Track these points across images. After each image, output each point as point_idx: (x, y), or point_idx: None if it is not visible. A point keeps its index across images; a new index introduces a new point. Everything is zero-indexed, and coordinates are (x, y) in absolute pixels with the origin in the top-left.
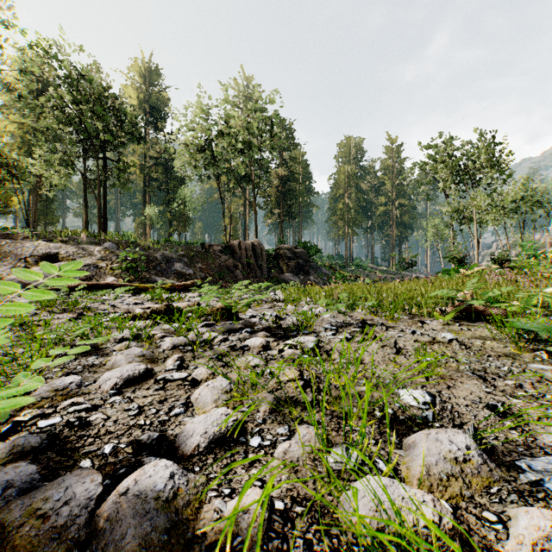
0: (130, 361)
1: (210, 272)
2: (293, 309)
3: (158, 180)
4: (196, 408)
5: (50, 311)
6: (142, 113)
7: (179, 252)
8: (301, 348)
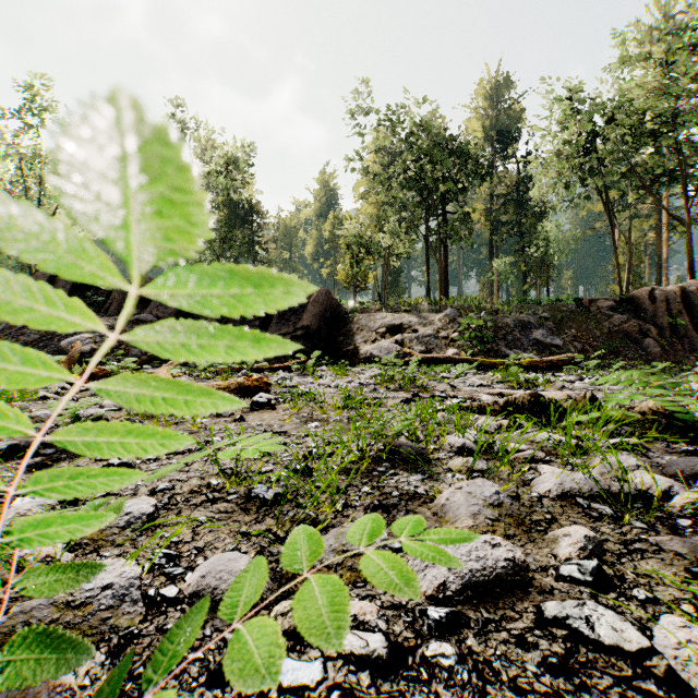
0: (474, 514)
1: (591, 342)
2: None
3: (507, 224)
4: None
5: (387, 388)
6: (488, 144)
7: (539, 314)
8: None
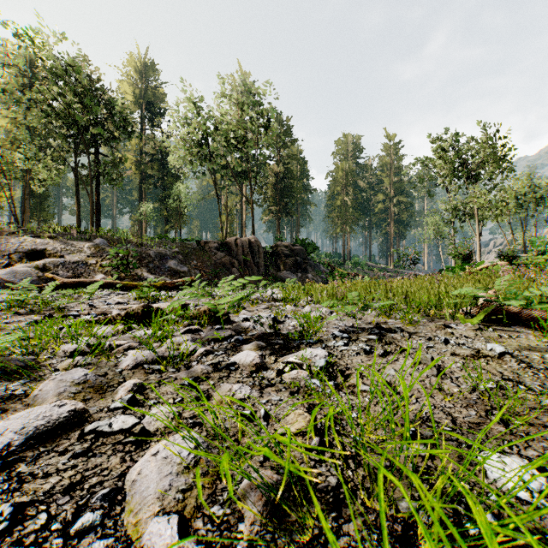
0: (61, 393)
1: (205, 269)
2: (293, 309)
3: (154, 177)
4: (126, 507)
5: (15, 313)
6: (138, 109)
7: (174, 249)
8: (308, 368)
